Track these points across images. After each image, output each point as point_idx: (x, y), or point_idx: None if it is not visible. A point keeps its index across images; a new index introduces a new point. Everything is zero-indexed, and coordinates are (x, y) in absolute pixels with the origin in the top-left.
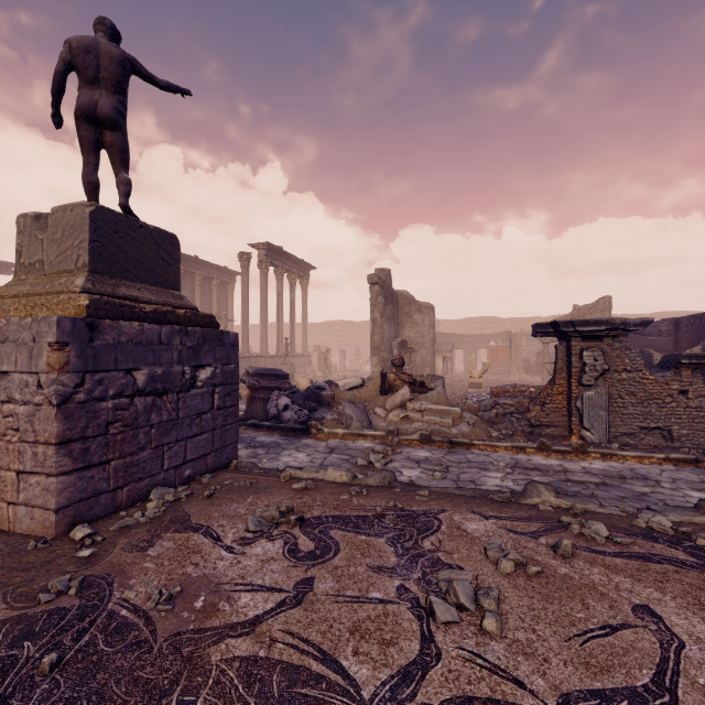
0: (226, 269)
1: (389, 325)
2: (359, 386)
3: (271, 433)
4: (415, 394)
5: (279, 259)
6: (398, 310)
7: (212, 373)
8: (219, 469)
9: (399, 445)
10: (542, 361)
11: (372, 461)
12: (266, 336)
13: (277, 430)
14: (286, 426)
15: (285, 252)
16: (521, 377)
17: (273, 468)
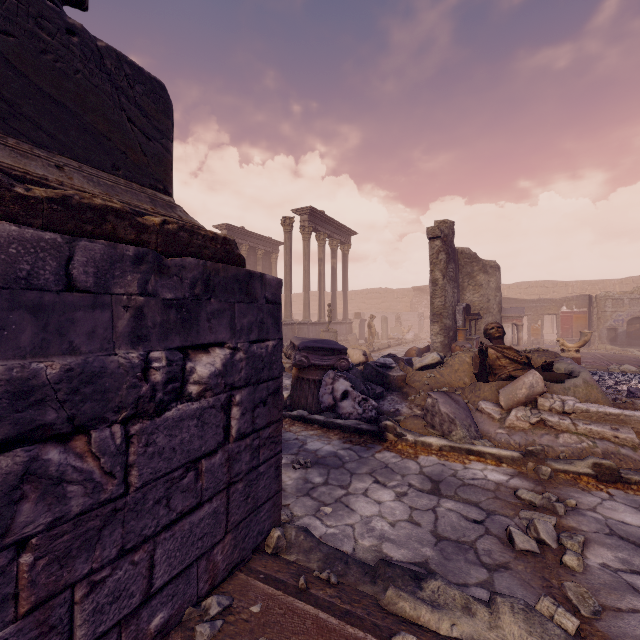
0: (270, 239)
1: (452, 287)
2: (435, 363)
3: (326, 434)
4: (544, 383)
5: (321, 224)
6: (458, 270)
7: (224, 362)
8: (243, 562)
9: (555, 482)
10: (634, 330)
11: (546, 539)
12: (308, 303)
13: (333, 428)
14: (348, 425)
15: (327, 217)
16: (606, 349)
17: (351, 559)
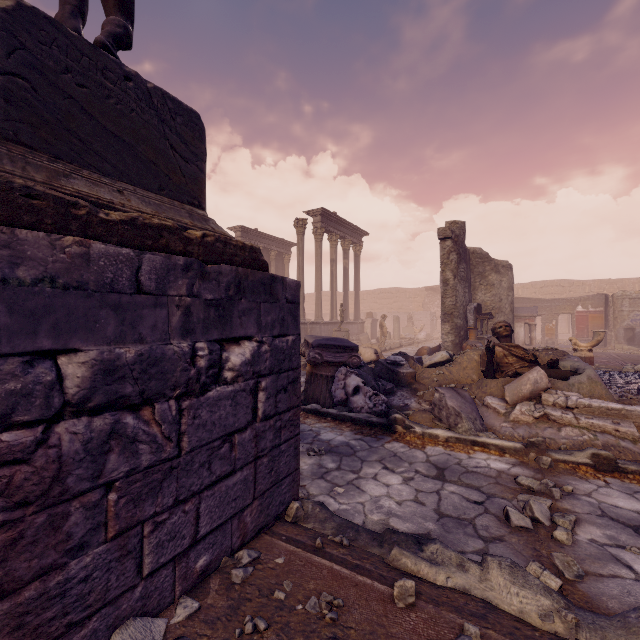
0: (282, 240)
1: (463, 287)
2: (445, 361)
3: (339, 426)
4: (549, 380)
5: (333, 225)
6: (469, 270)
7: (253, 353)
8: (267, 527)
9: (554, 471)
10: None
11: (539, 517)
12: (320, 303)
13: (345, 421)
14: (359, 418)
15: (339, 218)
16: (623, 349)
17: (361, 528)
